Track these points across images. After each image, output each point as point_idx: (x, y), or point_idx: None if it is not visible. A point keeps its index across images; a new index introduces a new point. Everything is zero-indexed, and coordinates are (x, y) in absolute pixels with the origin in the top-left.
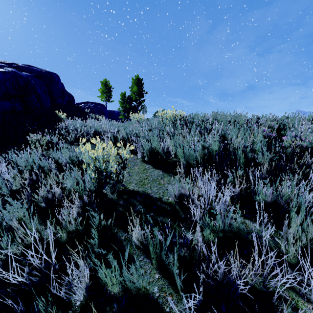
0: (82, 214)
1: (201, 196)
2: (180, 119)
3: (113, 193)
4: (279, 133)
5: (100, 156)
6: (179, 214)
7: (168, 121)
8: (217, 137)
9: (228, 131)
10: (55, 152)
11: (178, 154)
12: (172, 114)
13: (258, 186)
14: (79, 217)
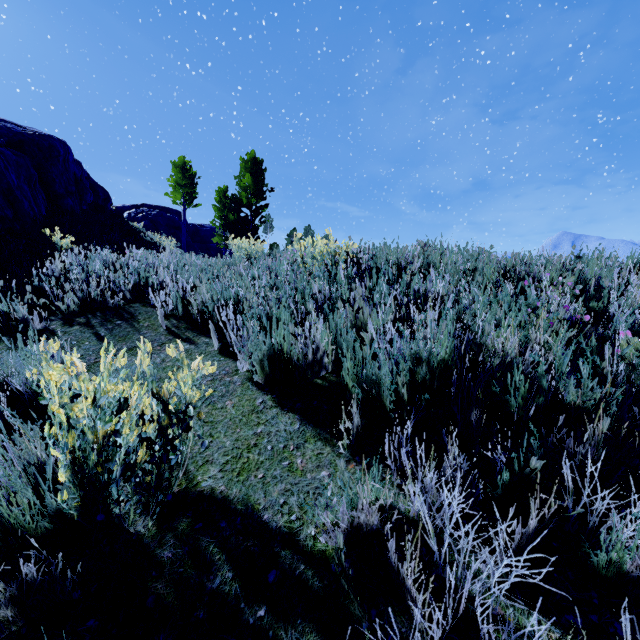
0: (19, 622)
1: (415, 526)
2: (345, 261)
3: (147, 508)
4: (586, 305)
5: (84, 417)
6: (351, 614)
7: (318, 263)
8: (449, 326)
9: (463, 296)
10: (17, 346)
11: (345, 374)
12: (327, 248)
13: (612, 532)
14: (8, 634)
